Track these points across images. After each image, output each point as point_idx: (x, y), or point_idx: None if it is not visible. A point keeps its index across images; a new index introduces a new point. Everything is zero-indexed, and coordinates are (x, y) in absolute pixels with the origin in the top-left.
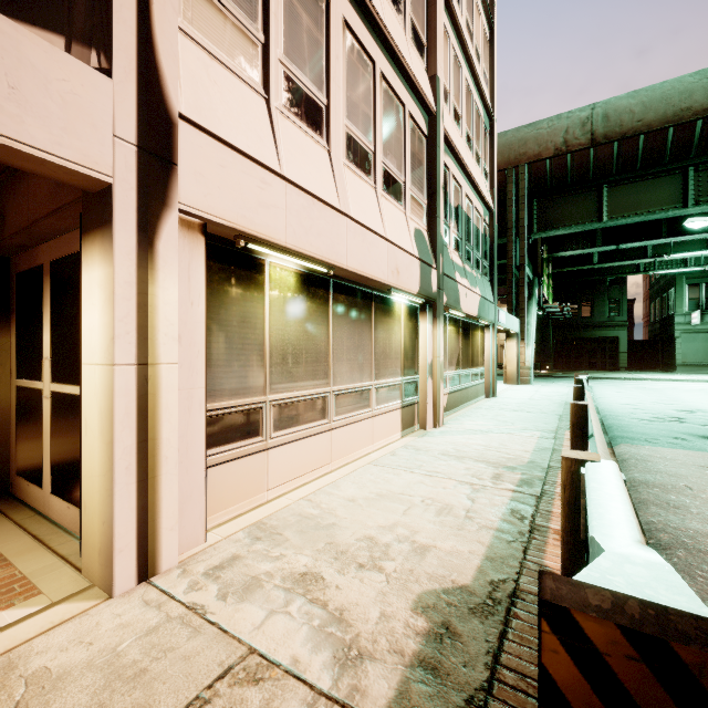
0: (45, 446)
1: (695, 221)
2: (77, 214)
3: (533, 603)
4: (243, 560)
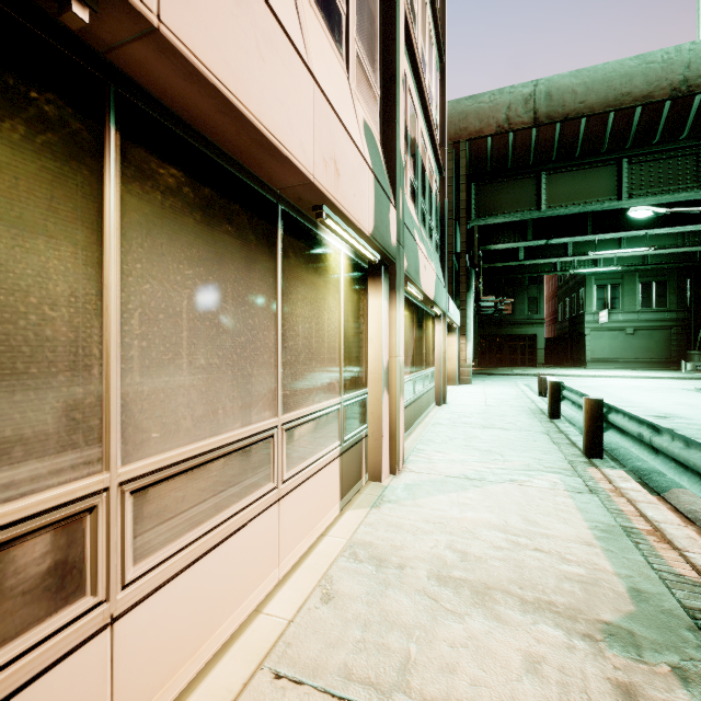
0: None
1: (639, 210)
2: None
3: None
4: None
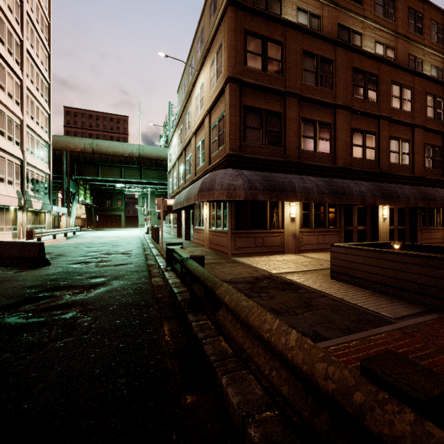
0: None
1: (118, 185)
2: None
3: None
4: None
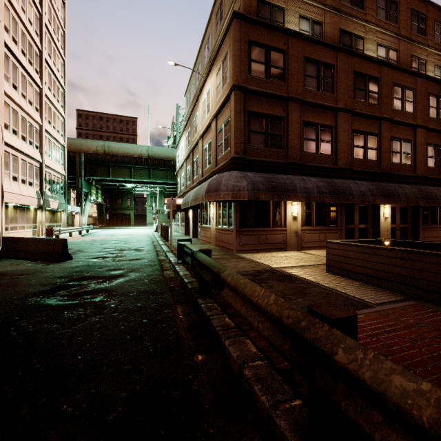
0: None
1: (128, 185)
2: None
3: None
4: None
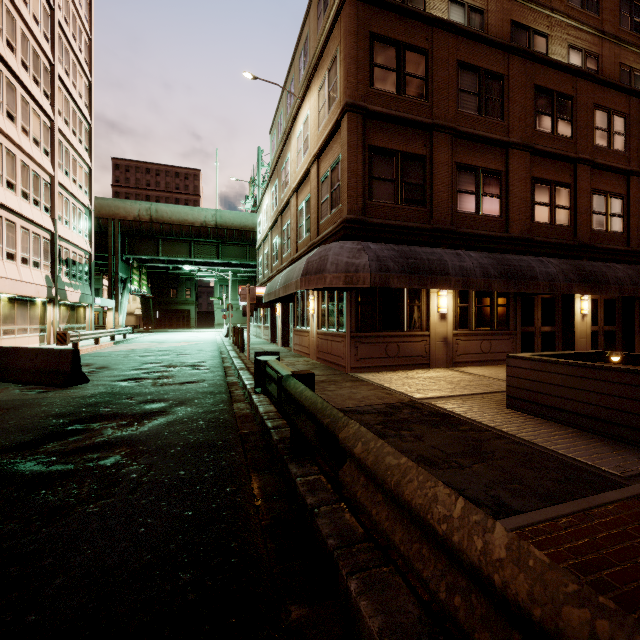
0: None
1: (186, 267)
2: None
3: None
4: None
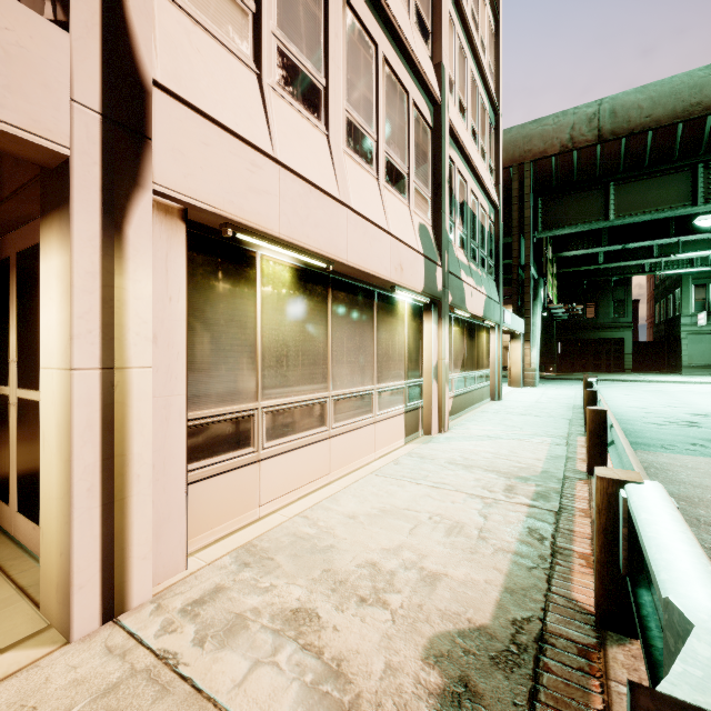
0: (12, 458)
1: (706, 219)
2: (39, 196)
3: (565, 650)
4: (228, 592)
